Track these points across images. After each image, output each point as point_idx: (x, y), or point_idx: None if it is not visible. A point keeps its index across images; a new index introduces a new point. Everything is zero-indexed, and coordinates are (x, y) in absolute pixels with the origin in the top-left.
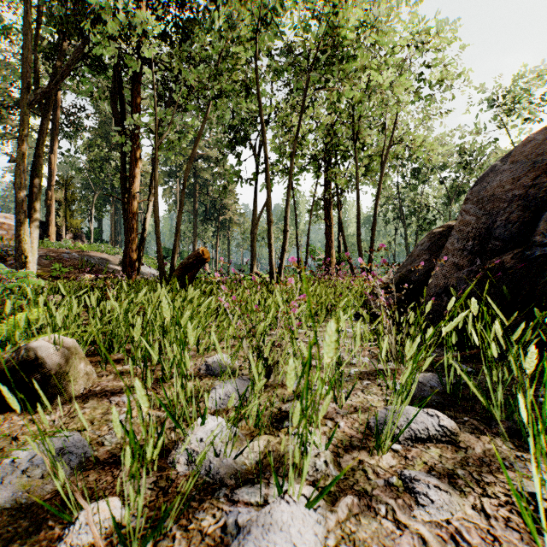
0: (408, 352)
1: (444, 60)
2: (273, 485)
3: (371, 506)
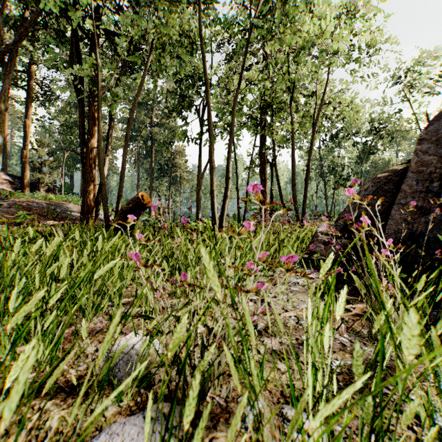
0: None
1: (371, 26)
2: None
3: None
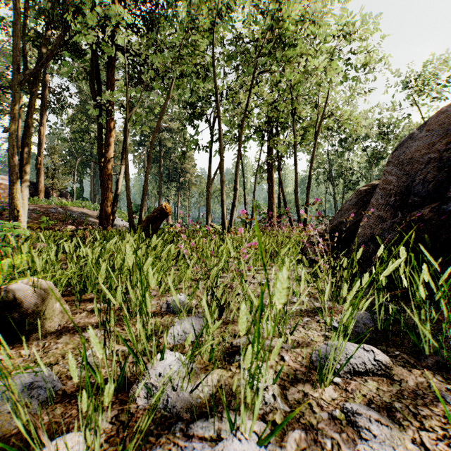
0: (349, 295)
1: (368, 47)
2: (226, 421)
3: (317, 440)
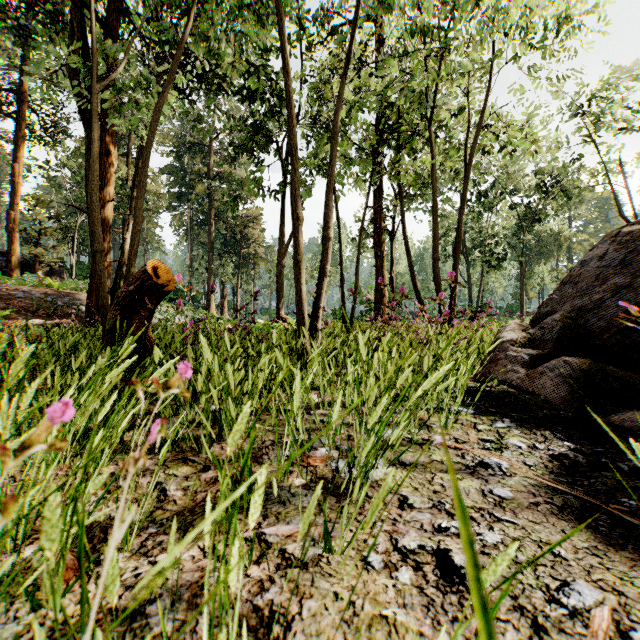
0: None
1: None
2: None
3: None
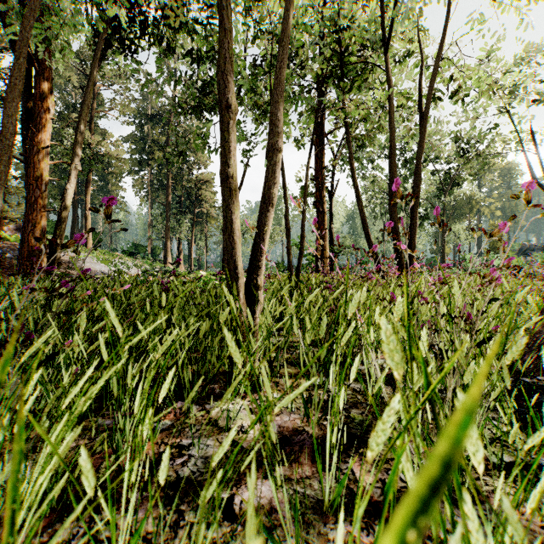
0: None
1: None
2: None
3: None
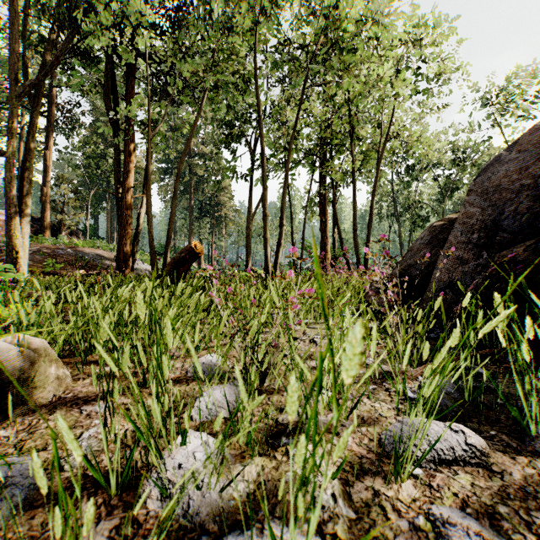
0: (436, 359)
1: (441, 53)
2: (268, 539)
3: None
